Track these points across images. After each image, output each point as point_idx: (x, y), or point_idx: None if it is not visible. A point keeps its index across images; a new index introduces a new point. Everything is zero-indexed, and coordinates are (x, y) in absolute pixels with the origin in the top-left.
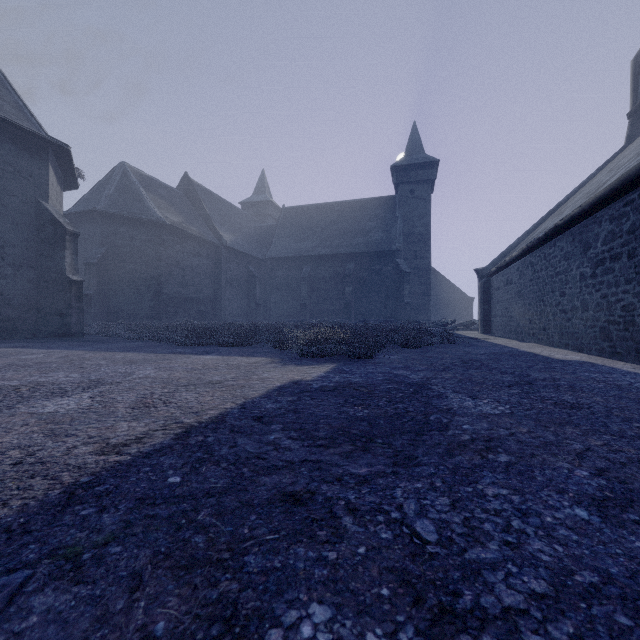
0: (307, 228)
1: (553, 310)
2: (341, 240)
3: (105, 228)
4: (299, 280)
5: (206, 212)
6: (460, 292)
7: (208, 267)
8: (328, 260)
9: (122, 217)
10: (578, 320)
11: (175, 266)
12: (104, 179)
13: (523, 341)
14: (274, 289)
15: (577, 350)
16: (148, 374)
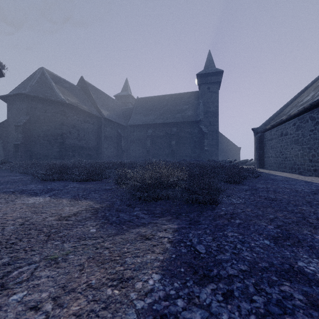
0: (150, 109)
1: None
2: (169, 115)
3: (29, 104)
4: (146, 137)
5: (93, 98)
6: (233, 144)
7: (94, 129)
8: (162, 126)
9: (39, 98)
10: None
11: (73, 128)
12: (30, 76)
13: (302, 175)
14: (132, 142)
15: None
16: None
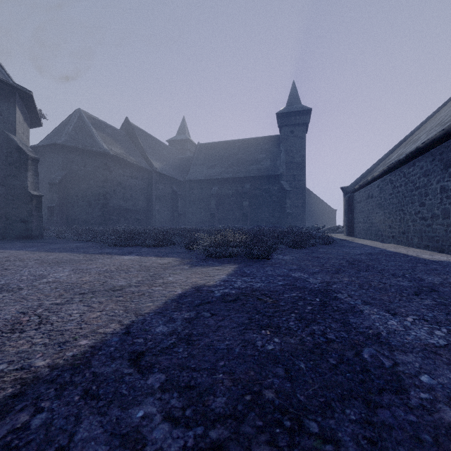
0: (215, 158)
1: (412, 217)
2: (240, 167)
3: (65, 157)
4: (209, 196)
5: (141, 146)
6: (326, 205)
7: (143, 187)
8: (231, 182)
9: (78, 149)
10: (438, 226)
11: (118, 186)
12: (65, 121)
13: (383, 242)
14: (191, 203)
15: (437, 251)
16: (59, 277)
